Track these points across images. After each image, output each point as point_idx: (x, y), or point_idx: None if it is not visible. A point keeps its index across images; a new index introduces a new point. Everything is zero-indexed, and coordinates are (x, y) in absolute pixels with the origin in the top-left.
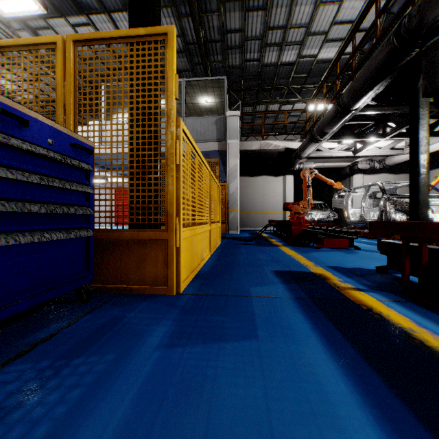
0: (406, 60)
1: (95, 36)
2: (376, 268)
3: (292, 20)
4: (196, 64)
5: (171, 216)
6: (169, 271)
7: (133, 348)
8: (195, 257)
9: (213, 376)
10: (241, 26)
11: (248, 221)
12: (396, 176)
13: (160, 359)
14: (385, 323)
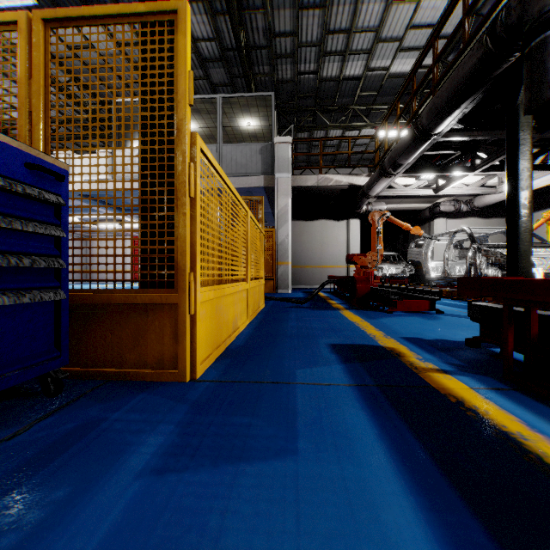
0: (503, 68)
1: (74, 15)
2: (465, 340)
3: (358, 22)
4: (236, 77)
5: (182, 270)
6: (180, 349)
7: (101, 477)
8: (223, 327)
9: (217, 531)
10: (293, 28)
11: (303, 278)
12: (486, 221)
13: (139, 496)
14: (483, 425)
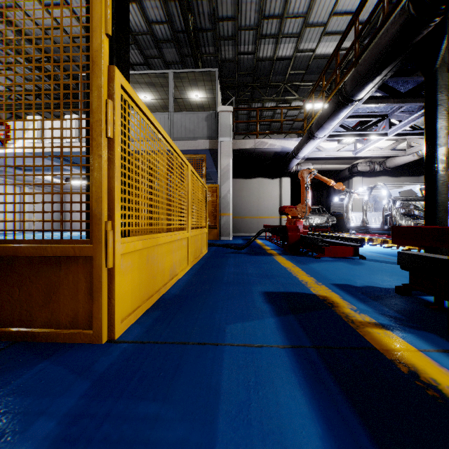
0: (422, 35)
1: None
2: (395, 288)
3: (289, 9)
4: (186, 56)
5: (97, 219)
6: (95, 307)
7: None
8: (157, 276)
9: None
10: (234, 14)
11: (243, 227)
12: (395, 179)
13: None
14: None
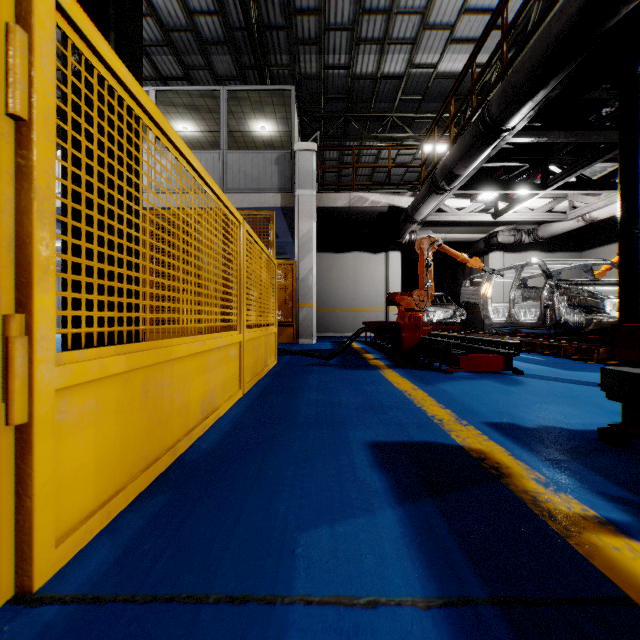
0: (618, 18)
1: None
2: (599, 432)
3: (400, 1)
4: (247, 68)
5: None
6: None
7: None
8: (171, 418)
9: None
10: (319, 4)
11: (332, 323)
12: (550, 256)
13: None
14: None
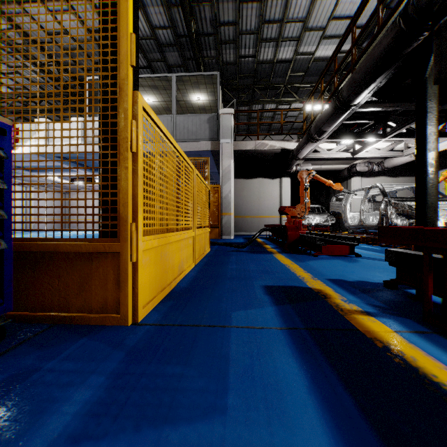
0: (413, 47)
1: None
2: (384, 282)
3: (289, 14)
4: (188, 59)
5: (124, 221)
6: (122, 295)
7: None
8: (168, 271)
9: None
10: (235, 18)
11: (243, 226)
12: (394, 179)
13: None
14: (412, 374)
